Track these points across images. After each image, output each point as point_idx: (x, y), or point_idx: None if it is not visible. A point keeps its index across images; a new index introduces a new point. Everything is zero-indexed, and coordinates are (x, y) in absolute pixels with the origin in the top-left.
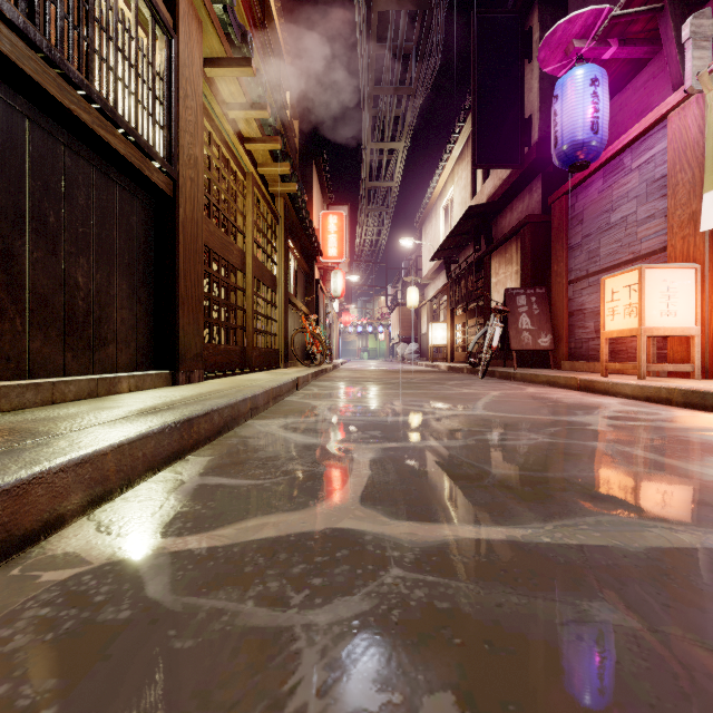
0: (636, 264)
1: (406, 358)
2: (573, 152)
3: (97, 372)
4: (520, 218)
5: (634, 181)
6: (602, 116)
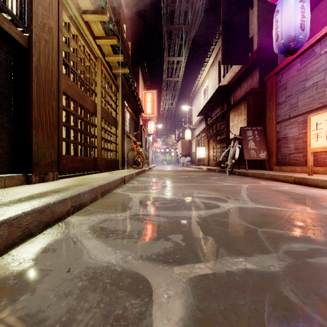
0: (324, 109)
1: (184, 164)
2: (288, 42)
3: None
4: (246, 91)
5: (322, 60)
6: (306, 20)
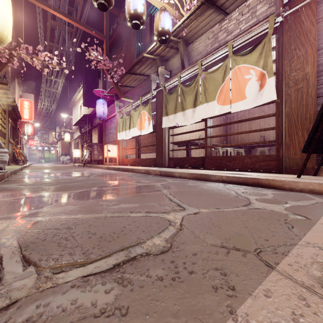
0: (113, 142)
1: (64, 162)
2: (99, 117)
3: None
4: (99, 122)
5: (113, 125)
6: (105, 111)
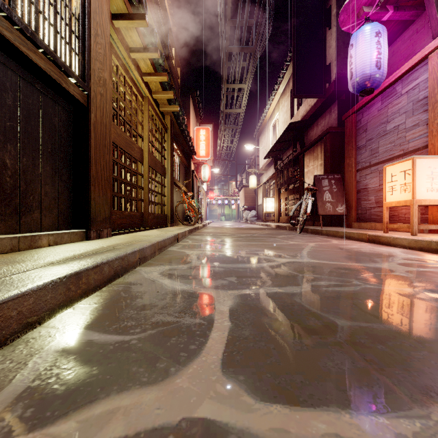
0: (405, 157)
1: (248, 220)
2: (363, 81)
3: (23, 231)
4: (323, 130)
5: (403, 101)
6: (383, 57)
